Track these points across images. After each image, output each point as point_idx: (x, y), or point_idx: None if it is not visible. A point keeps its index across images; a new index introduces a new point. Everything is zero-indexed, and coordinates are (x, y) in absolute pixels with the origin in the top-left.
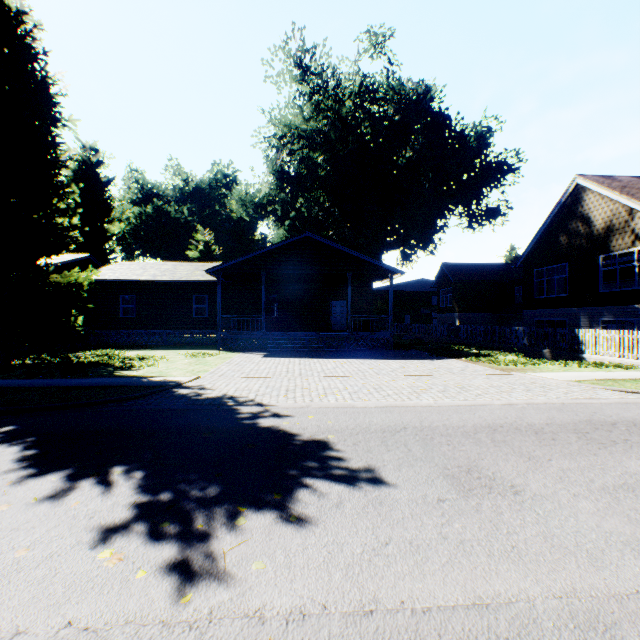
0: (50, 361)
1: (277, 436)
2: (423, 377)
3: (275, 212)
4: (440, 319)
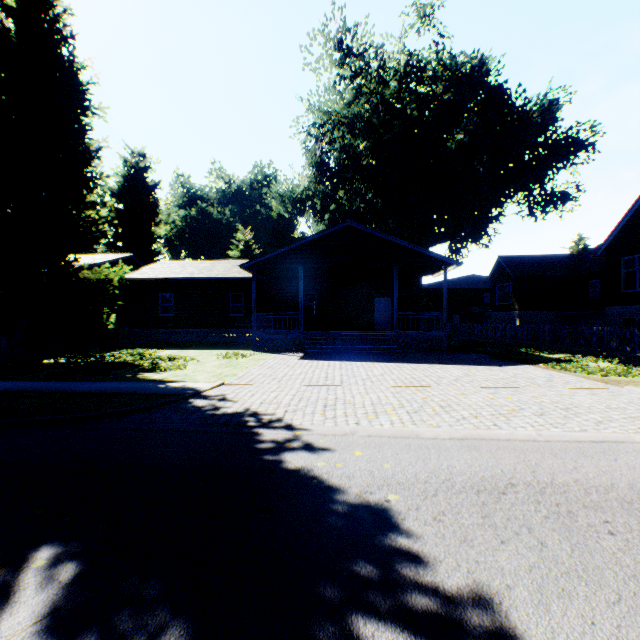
0: (83, 360)
1: (308, 491)
2: (500, 390)
3: (314, 206)
4: (496, 318)
